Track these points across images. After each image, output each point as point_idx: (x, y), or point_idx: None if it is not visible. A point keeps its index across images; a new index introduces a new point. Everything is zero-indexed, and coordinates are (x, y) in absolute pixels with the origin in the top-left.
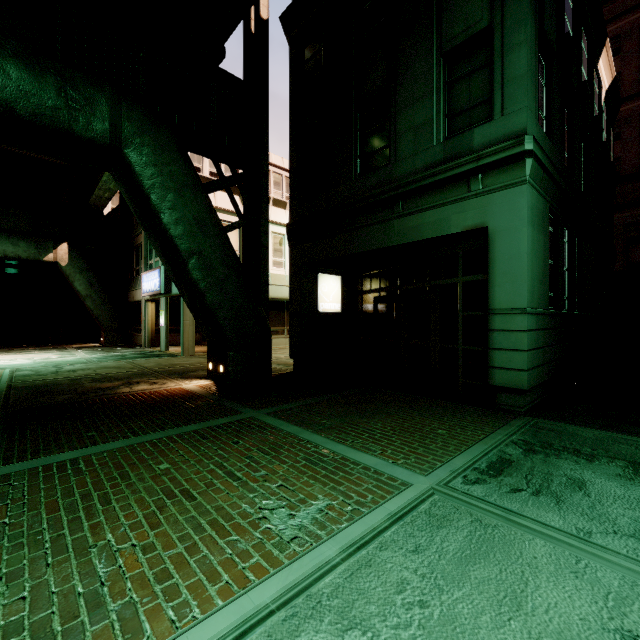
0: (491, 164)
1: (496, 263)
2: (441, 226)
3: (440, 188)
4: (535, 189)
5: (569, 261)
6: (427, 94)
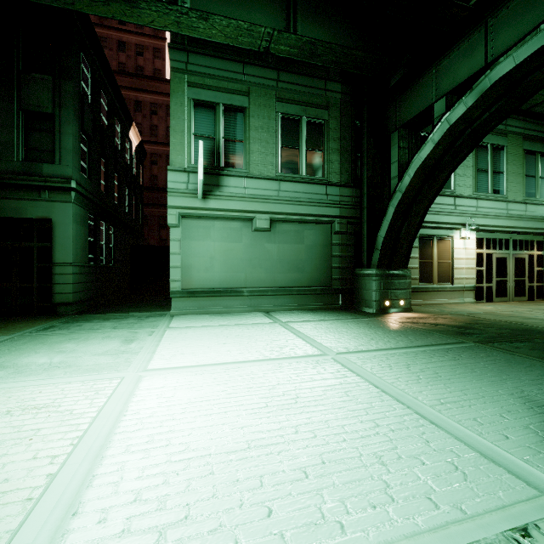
0: (54, 187)
1: (57, 239)
2: (21, 212)
3: (20, 189)
4: (79, 205)
5: (106, 239)
6: (10, 126)
